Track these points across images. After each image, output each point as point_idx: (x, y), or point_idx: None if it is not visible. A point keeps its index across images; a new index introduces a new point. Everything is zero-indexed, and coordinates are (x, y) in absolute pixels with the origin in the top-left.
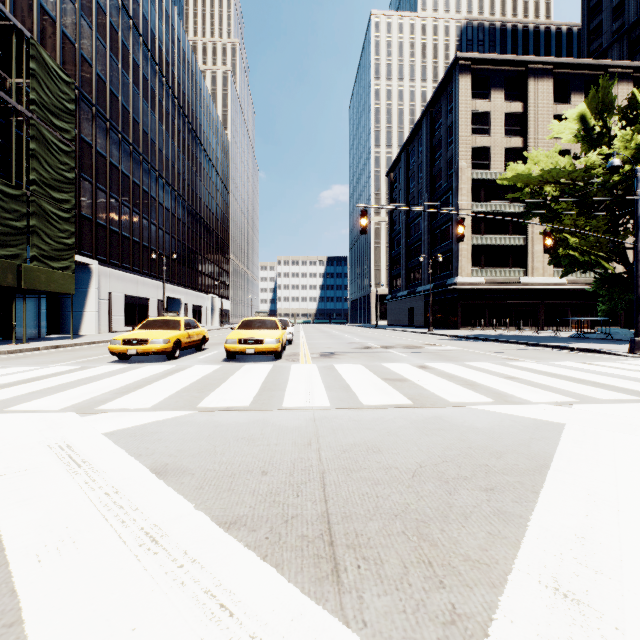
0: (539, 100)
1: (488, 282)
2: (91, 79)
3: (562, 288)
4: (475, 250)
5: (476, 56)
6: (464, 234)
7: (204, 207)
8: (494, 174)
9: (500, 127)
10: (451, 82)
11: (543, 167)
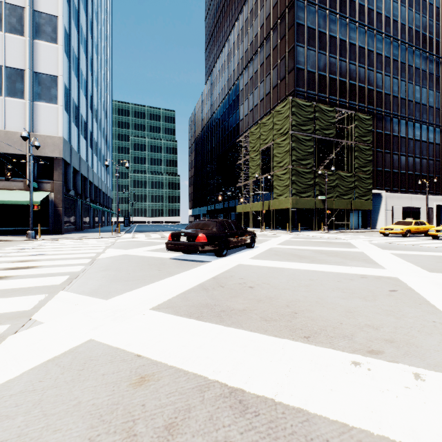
0: None
1: None
2: (381, 99)
3: None
4: None
5: None
6: None
7: None
8: None
9: None
10: None
11: None
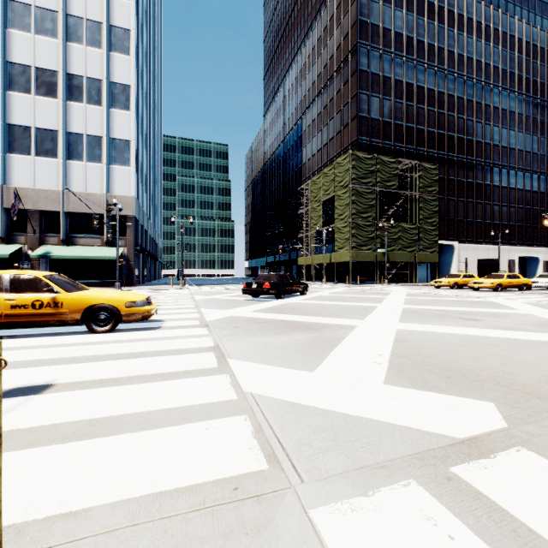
0: None
1: None
2: (453, 143)
3: None
4: None
5: None
6: None
7: None
8: None
9: None
10: None
11: None
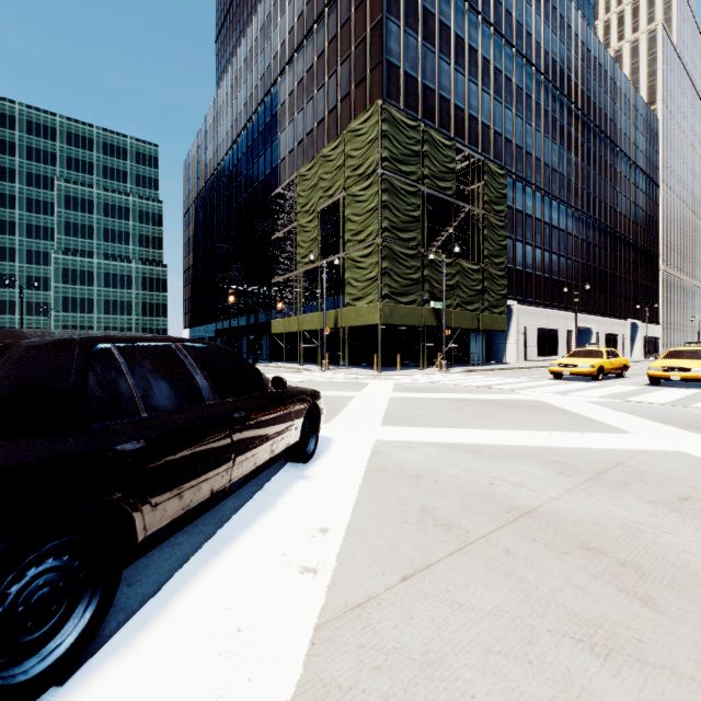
0: None
1: None
2: (511, 153)
3: None
4: None
5: None
6: None
7: (620, 218)
8: None
9: None
10: None
11: None
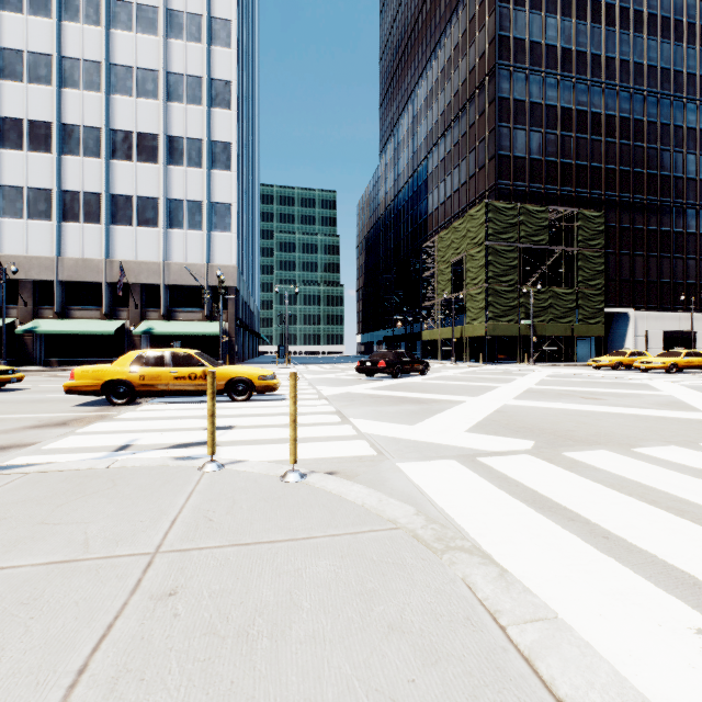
0: None
1: None
2: (628, 181)
3: None
4: None
5: None
6: None
7: None
8: None
9: None
10: None
11: None
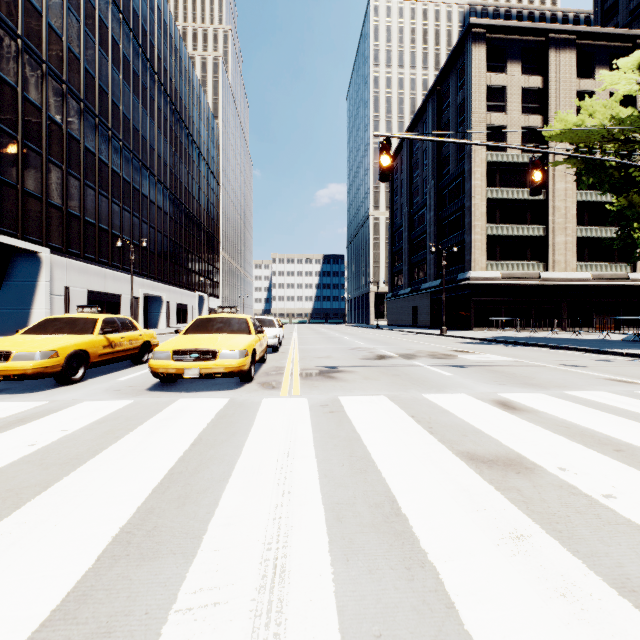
0: (561, 74)
1: (504, 277)
2: (40, 30)
3: (586, 284)
4: (489, 241)
5: (491, 23)
6: (544, 182)
7: (190, 197)
8: (511, 156)
9: (517, 104)
10: (462, 55)
11: (601, 123)
